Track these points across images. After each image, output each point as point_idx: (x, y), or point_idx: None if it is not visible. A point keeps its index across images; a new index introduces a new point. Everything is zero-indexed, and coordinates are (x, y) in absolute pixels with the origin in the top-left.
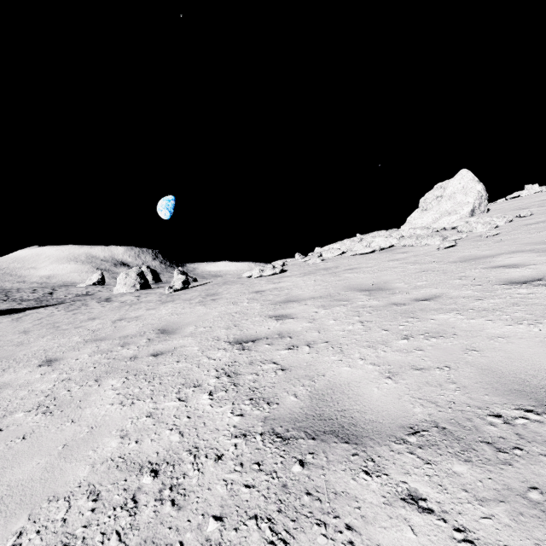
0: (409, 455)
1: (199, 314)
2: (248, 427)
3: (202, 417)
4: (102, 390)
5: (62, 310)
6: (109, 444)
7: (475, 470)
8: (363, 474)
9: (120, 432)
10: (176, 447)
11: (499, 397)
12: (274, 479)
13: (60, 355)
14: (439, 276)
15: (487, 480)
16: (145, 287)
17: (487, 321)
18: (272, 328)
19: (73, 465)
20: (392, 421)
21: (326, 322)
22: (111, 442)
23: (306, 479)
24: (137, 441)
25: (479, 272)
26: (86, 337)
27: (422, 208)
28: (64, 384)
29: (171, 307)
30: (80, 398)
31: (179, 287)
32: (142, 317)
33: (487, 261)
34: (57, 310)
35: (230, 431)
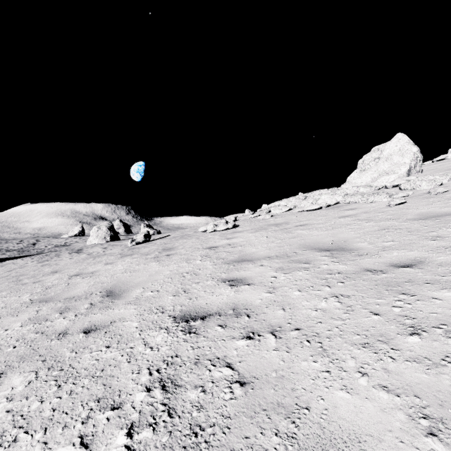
0: None
1: (150, 272)
2: None
3: None
4: None
5: (36, 260)
6: None
7: None
8: None
9: None
10: None
11: None
12: None
13: None
14: (407, 236)
15: None
16: (114, 238)
17: None
18: (225, 299)
19: None
20: None
21: (290, 294)
22: None
23: None
24: None
25: None
26: (35, 296)
27: (361, 169)
28: None
29: (128, 262)
30: None
31: (141, 241)
32: (97, 273)
33: None
34: (31, 260)
35: None
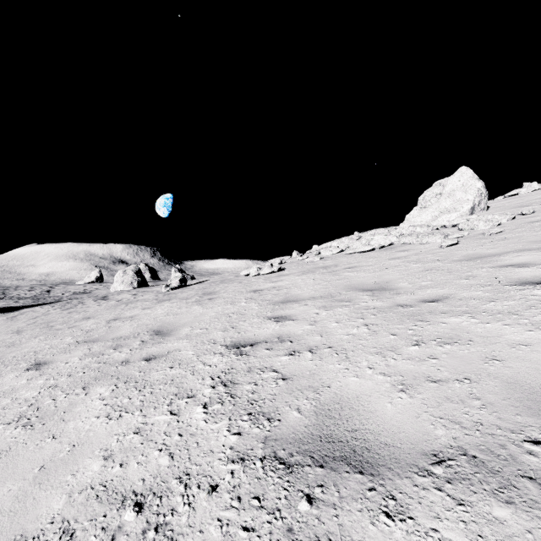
0: (437, 493)
1: (195, 314)
2: (247, 450)
3: (195, 435)
4: (89, 399)
5: (58, 308)
6: (91, 466)
7: (521, 516)
8: (383, 517)
9: (104, 452)
10: (164, 473)
11: (534, 418)
12: (277, 521)
13: (50, 358)
14: (445, 276)
15: (538, 531)
16: (142, 284)
17: (504, 325)
18: (271, 331)
19: (48, 493)
20: (411, 445)
21: (328, 325)
22: (93, 464)
23: (316, 521)
24: (122, 464)
25: (486, 271)
26: (79, 338)
27: (421, 206)
28: (50, 391)
29: (167, 306)
30: (65, 409)
31: (176, 286)
32: (137, 317)
33: (494, 260)
34: (53, 308)
35: (226, 453)
